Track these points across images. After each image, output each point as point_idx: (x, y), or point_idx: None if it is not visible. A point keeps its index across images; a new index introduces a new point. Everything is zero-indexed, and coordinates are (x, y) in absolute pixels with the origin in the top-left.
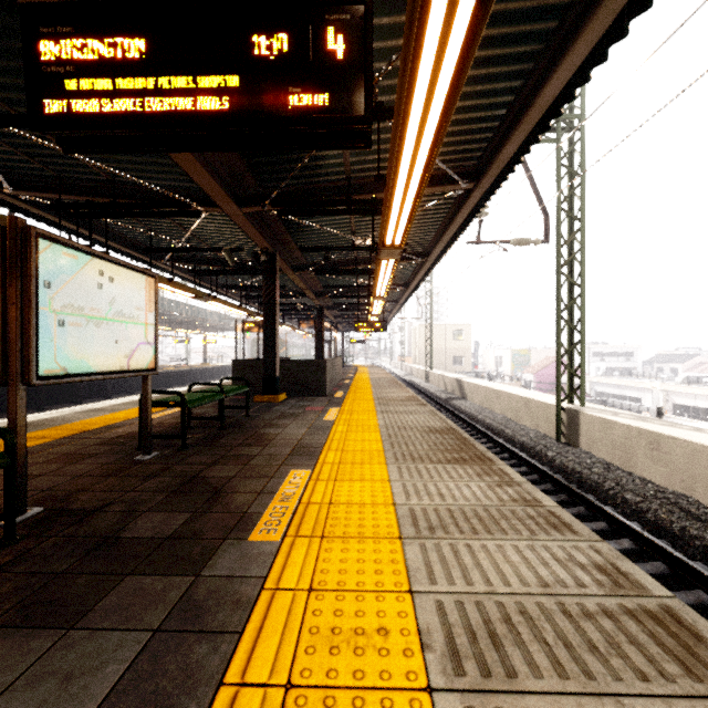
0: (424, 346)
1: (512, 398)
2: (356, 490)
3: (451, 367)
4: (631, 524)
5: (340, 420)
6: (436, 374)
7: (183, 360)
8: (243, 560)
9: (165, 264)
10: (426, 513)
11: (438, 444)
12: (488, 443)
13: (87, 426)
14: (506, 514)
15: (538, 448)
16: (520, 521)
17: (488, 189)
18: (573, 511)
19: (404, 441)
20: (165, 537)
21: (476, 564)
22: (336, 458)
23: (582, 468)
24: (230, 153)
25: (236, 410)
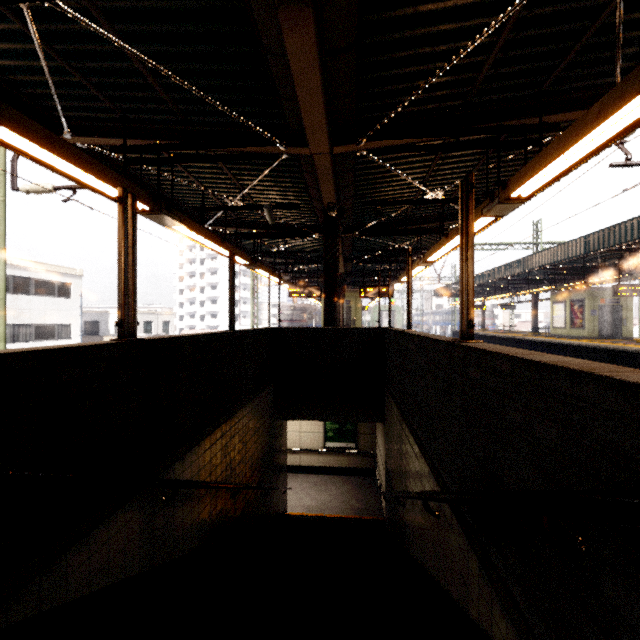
0: None
1: None
2: None
3: None
4: None
5: None
6: None
7: None
8: None
9: None
10: None
11: None
12: None
13: None
14: None
15: None
16: None
17: None
18: None
19: None
20: None
21: None
22: None
23: None
24: None
25: None
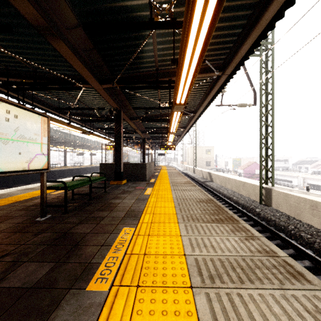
0: (192, 157)
1: (236, 182)
2: (161, 243)
3: (205, 166)
4: (308, 252)
5: (152, 195)
6: (198, 170)
7: (80, 163)
8: (78, 312)
9: (68, 117)
10: (206, 263)
11: (205, 209)
12: (225, 204)
13: (20, 198)
14: (257, 264)
15: (251, 207)
16: (268, 270)
17: (229, 75)
18: (274, 242)
19: (187, 208)
20: (29, 286)
21: (250, 317)
22: (150, 219)
23: (275, 218)
24: (94, 53)
25: (100, 189)
